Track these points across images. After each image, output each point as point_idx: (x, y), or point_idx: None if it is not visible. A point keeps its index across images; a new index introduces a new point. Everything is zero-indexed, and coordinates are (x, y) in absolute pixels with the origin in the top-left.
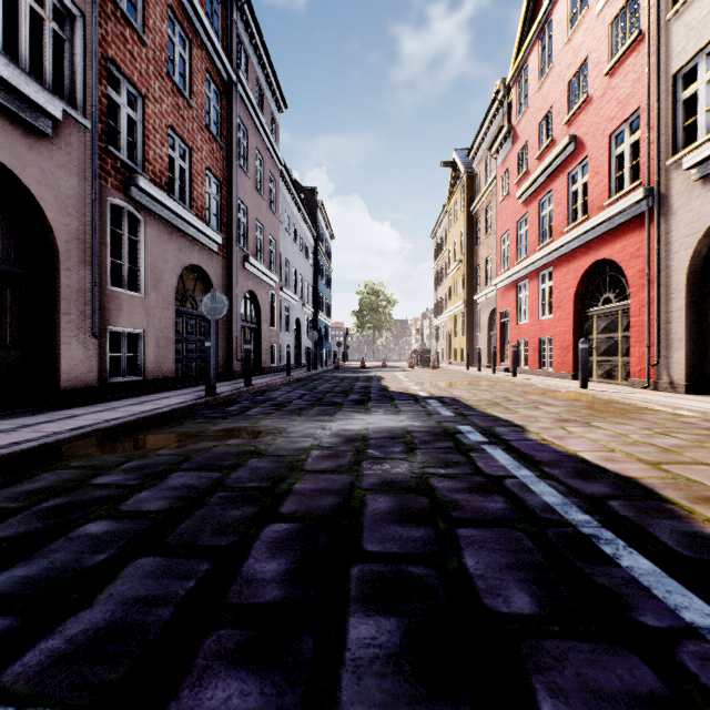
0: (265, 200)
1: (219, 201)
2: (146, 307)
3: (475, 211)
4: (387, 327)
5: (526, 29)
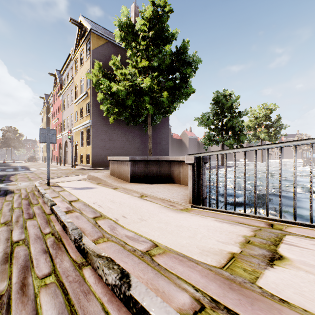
0: None
1: None
2: None
3: (50, 116)
4: (19, 146)
5: (55, 86)
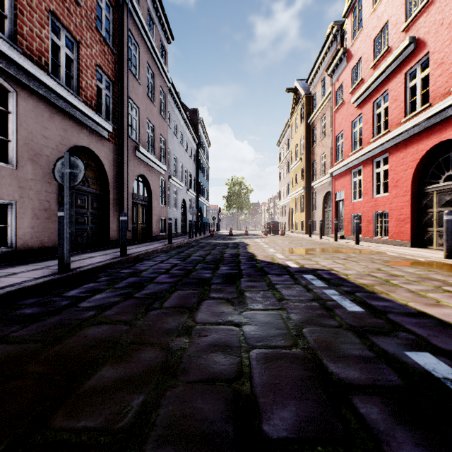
0: (155, 106)
1: (111, 97)
2: (19, 179)
3: (312, 121)
4: (247, 207)
5: None
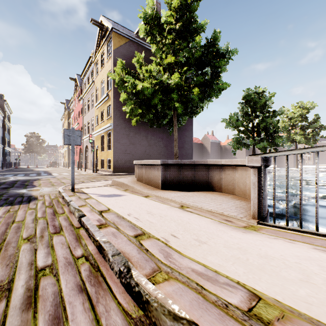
0: None
1: None
2: None
3: (70, 122)
4: (42, 152)
5: (75, 90)
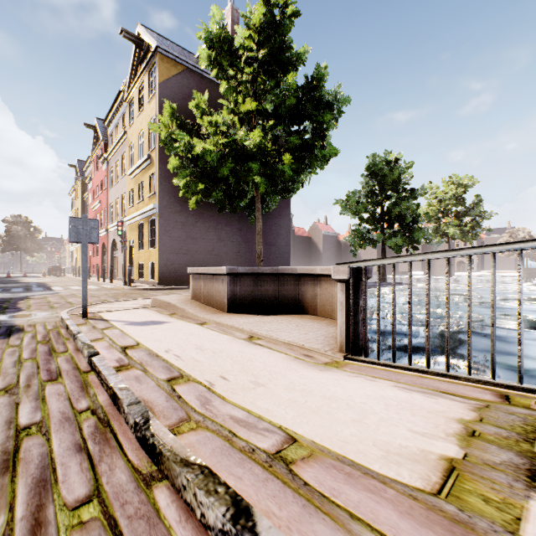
0: None
1: None
2: None
3: (86, 198)
4: (34, 249)
5: (95, 146)
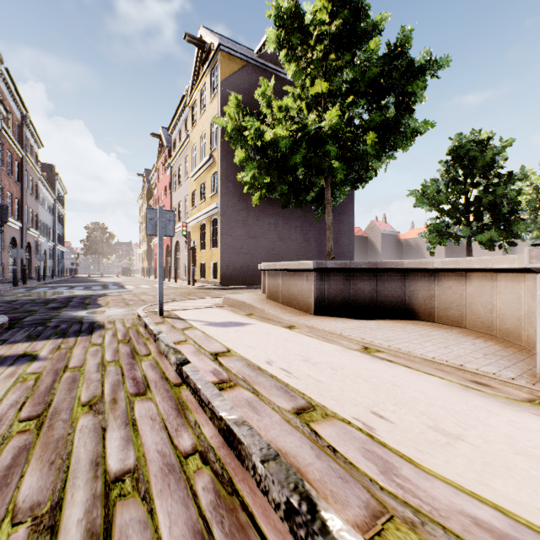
0: (34, 197)
1: (18, 207)
2: (4, 255)
3: (152, 204)
4: (109, 252)
5: (160, 154)
